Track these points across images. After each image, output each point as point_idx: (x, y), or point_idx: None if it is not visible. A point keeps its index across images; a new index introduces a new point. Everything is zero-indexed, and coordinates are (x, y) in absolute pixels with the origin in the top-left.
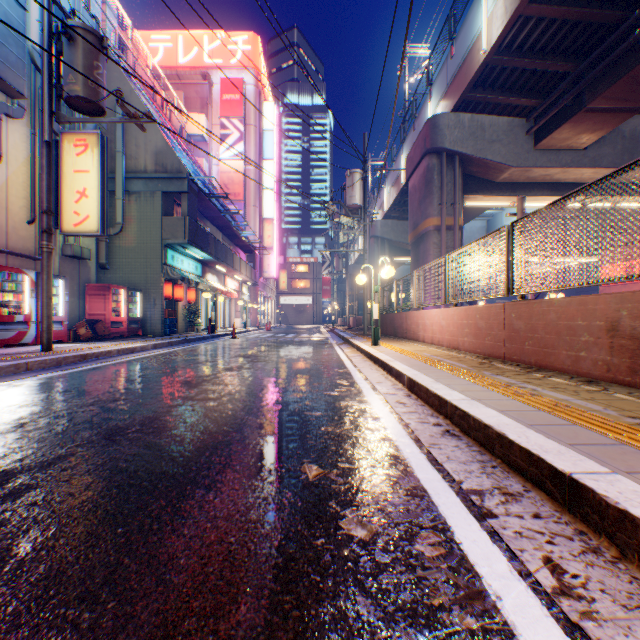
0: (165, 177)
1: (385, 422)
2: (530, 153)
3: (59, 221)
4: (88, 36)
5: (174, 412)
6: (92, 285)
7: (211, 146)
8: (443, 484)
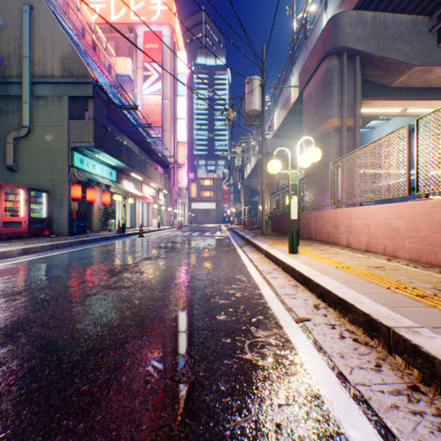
0: (71, 82)
1: None
2: (433, 51)
3: None
4: None
5: None
6: None
7: (136, 84)
8: None
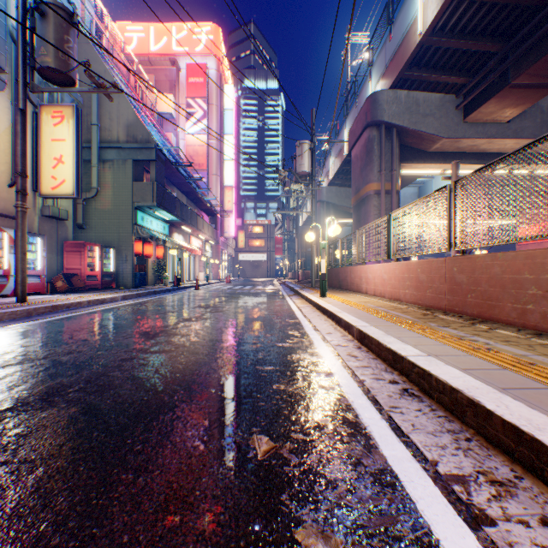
0: (135, 147)
1: (339, 378)
2: (459, 126)
3: (38, 185)
4: (59, 12)
5: (124, 367)
6: (69, 243)
7: (178, 123)
8: (415, 465)
